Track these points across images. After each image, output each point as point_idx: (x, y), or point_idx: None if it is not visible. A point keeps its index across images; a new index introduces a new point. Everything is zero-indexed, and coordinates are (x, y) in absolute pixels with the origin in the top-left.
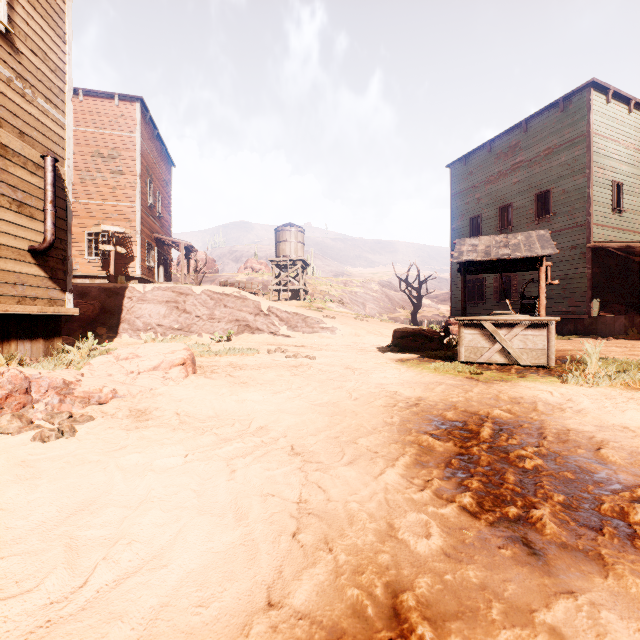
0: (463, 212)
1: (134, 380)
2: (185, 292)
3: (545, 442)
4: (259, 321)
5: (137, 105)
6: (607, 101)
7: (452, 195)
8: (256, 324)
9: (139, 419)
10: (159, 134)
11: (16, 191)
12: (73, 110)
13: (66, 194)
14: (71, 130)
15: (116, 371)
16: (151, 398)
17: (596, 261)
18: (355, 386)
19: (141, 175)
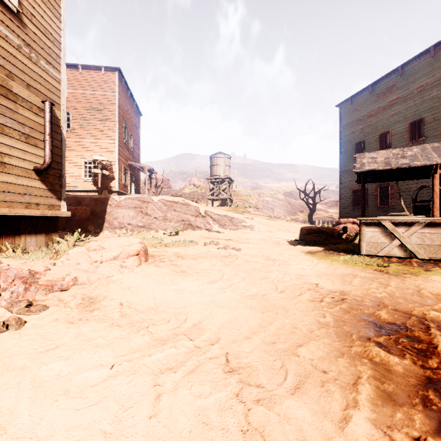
0: (349, 139)
1: (96, 268)
2: (147, 201)
3: None
4: (198, 221)
5: (116, 73)
6: None
7: (340, 127)
8: (196, 223)
9: (87, 309)
10: (131, 93)
11: (24, 127)
12: (75, 79)
13: (61, 130)
14: (65, 84)
15: (83, 260)
16: (105, 285)
17: None
18: (278, 277)
19: (119, 121)
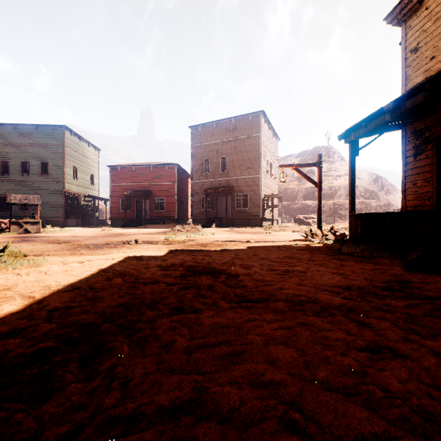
0: None
1: None
2: None
3: (34, 236)
4: None
5: None
6: (71, 135)
7: None
8: None
9: None
10: None
11: None
12: None
13: None
14: None
15: None
16: None
17: (67, 197)
18: None
19: None
